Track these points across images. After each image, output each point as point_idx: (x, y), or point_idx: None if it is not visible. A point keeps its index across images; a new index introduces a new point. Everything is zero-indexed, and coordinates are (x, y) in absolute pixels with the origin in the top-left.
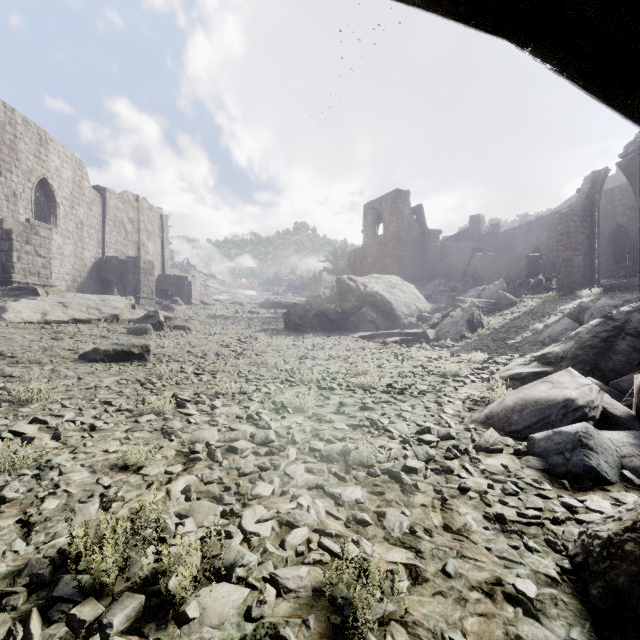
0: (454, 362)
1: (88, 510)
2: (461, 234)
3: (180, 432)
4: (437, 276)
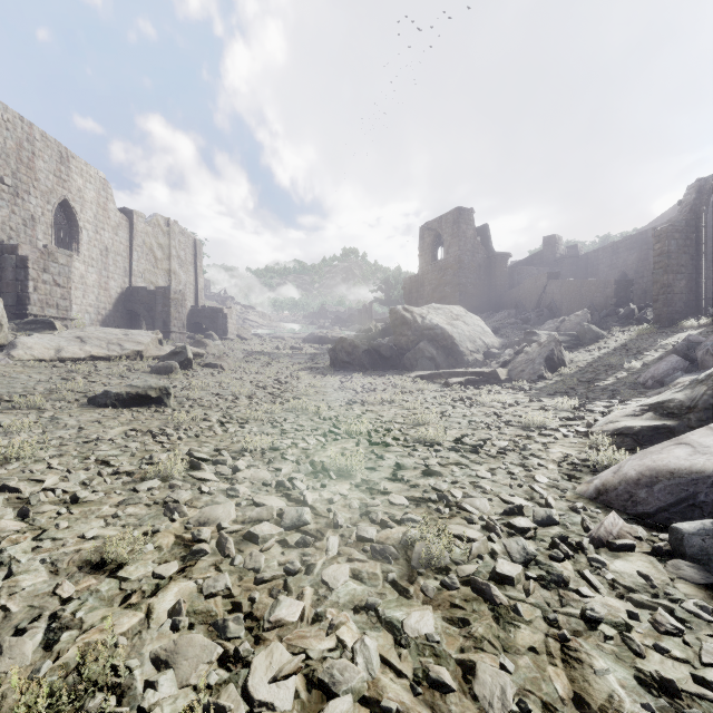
0: (536, 409)
1: (21, 648)
2: (533, 258)
3: (186, 508)
4: (506, 306)
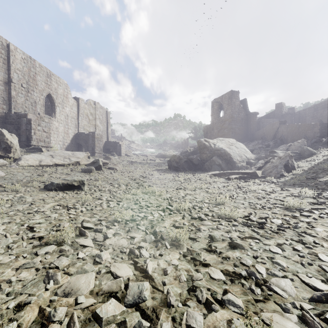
0: (288, 195)
1: None
2: (270, 114)
3: (59, 276)
4: (256, 139)
